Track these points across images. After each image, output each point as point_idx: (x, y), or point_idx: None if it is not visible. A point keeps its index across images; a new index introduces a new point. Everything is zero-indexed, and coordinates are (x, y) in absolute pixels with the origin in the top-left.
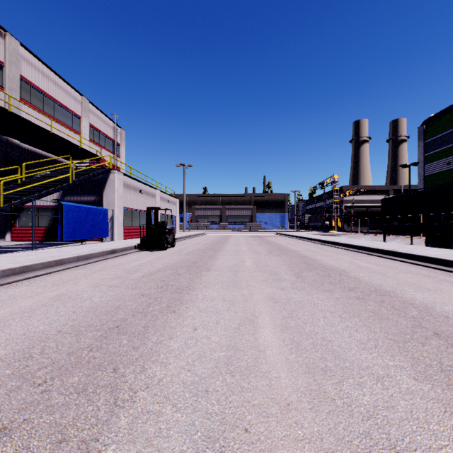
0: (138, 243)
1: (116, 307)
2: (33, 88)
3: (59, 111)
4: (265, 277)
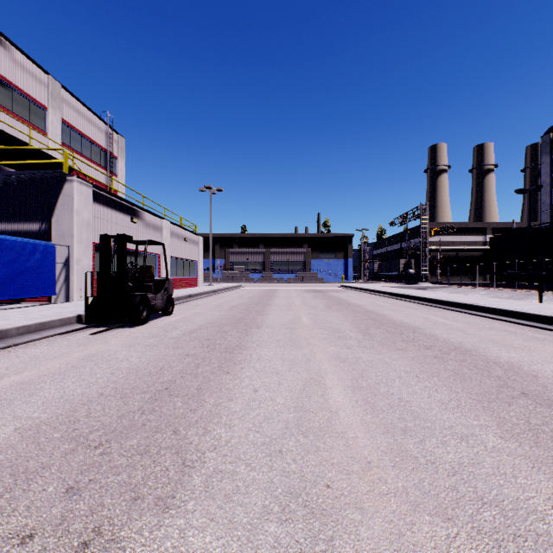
0: None
1: None
2: None
3: (4, 92)
4: None
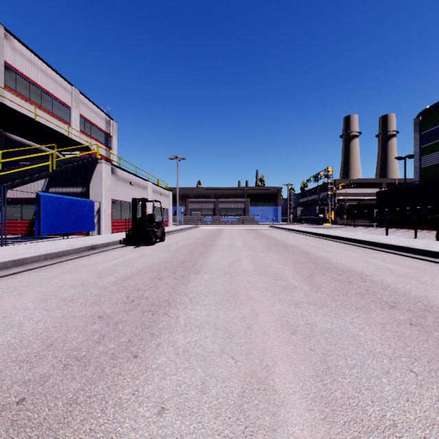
0: (125, 237)
1: (47, 345)
2: (19, 75)
3: (48, 100)
4: (269, 284)
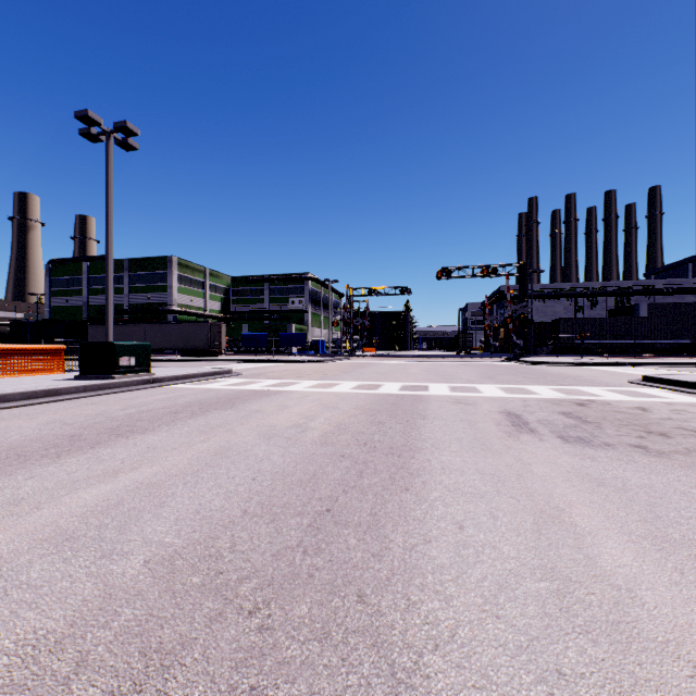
0: None
1: None
2: None
3: None
4: None
